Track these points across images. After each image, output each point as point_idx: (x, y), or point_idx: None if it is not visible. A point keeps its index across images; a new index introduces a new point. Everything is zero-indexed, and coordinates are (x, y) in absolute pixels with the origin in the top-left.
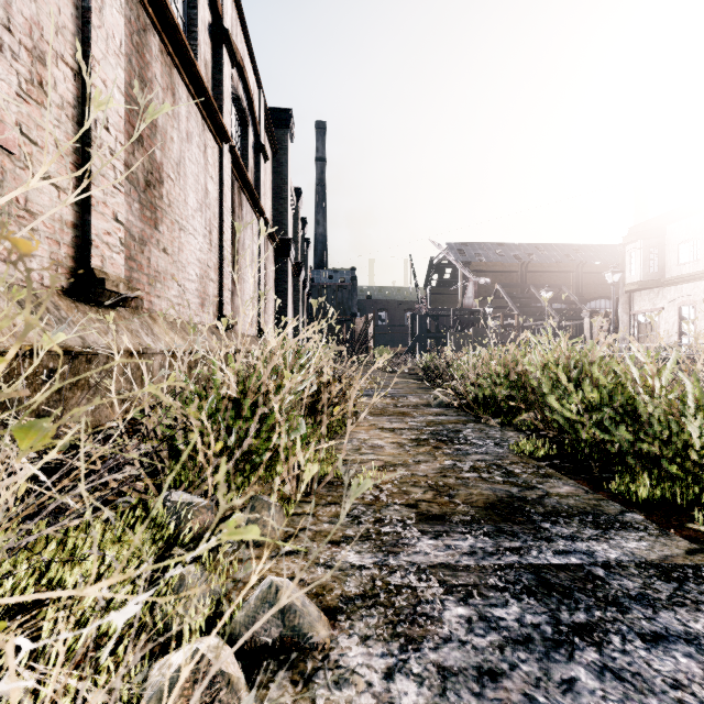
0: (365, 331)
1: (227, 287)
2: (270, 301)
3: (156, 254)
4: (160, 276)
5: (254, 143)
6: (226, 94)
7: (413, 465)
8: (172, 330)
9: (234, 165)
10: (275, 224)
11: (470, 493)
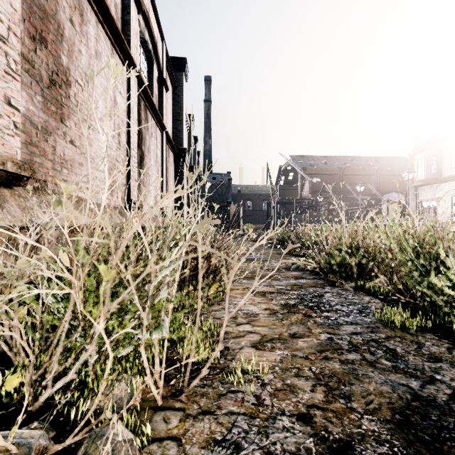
0: (237, 213)
1: (133, 178)
2: (134, 169)
3: (62, 144)
4: (66, 163)
5: (158, 77)
6: (132, 31)
7: (290, 341)
8: (76, 209)
9: (140, 88)
10: (175, 138)
11: (366, 390)
